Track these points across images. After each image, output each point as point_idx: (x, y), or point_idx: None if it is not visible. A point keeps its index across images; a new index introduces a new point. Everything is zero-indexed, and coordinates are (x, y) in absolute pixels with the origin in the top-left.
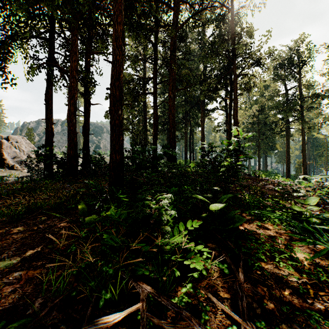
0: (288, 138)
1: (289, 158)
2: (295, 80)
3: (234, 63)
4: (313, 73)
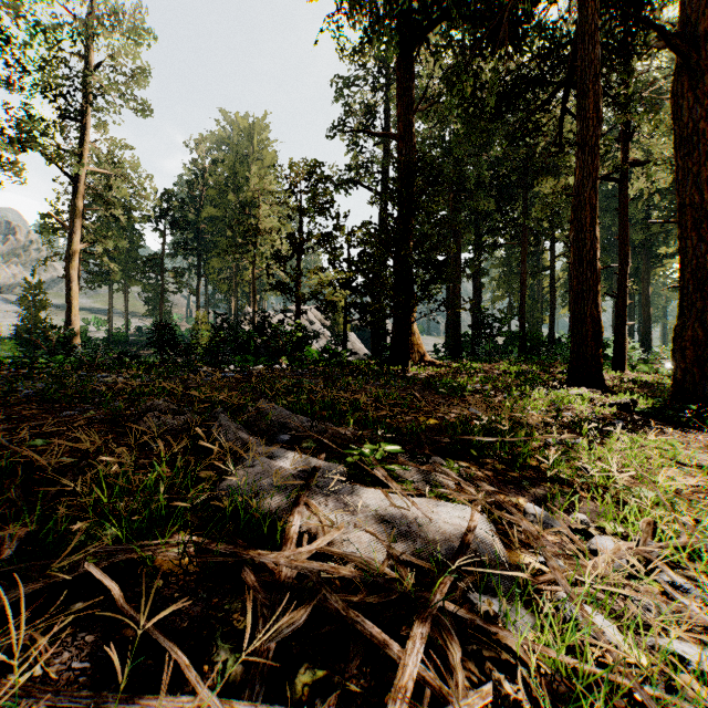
0: None
1: None
2: None
3: None
4: None
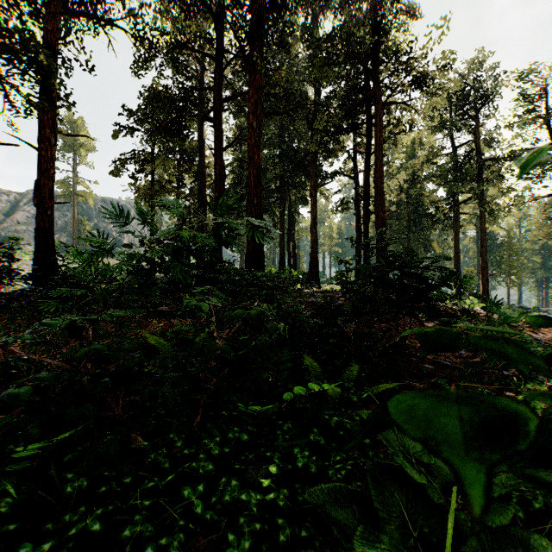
0: (457, 230)
1: (459, 264)
2: (469, 131)
3: (376, 80)
4: (497, 120)
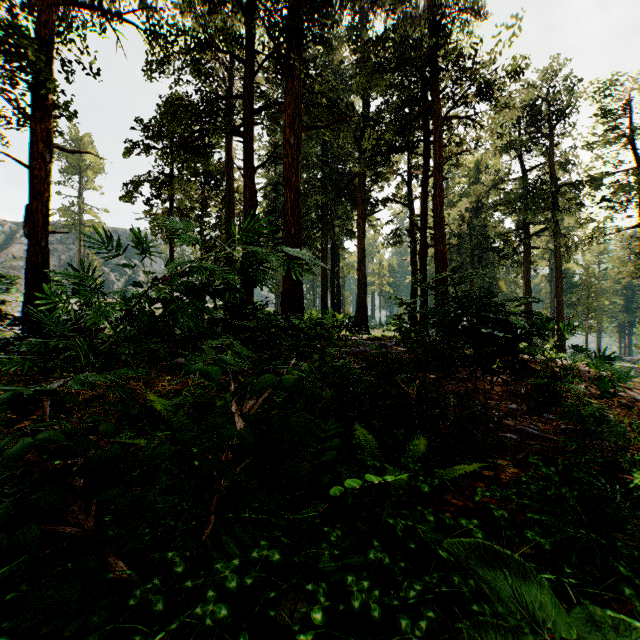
0: (528, 266)
1: (530, 307)
2: (542, 151)
3: (436, 89)
4: (574, 139)
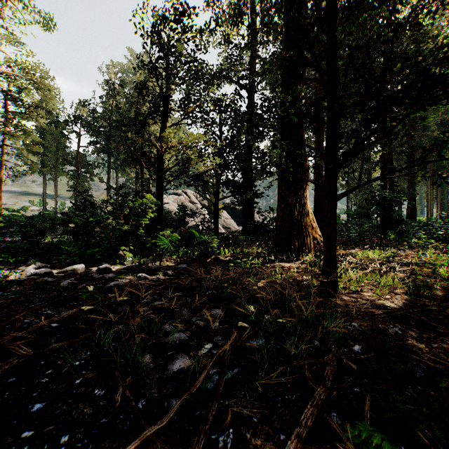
0: None
1: None
2: None
3: None
4: None
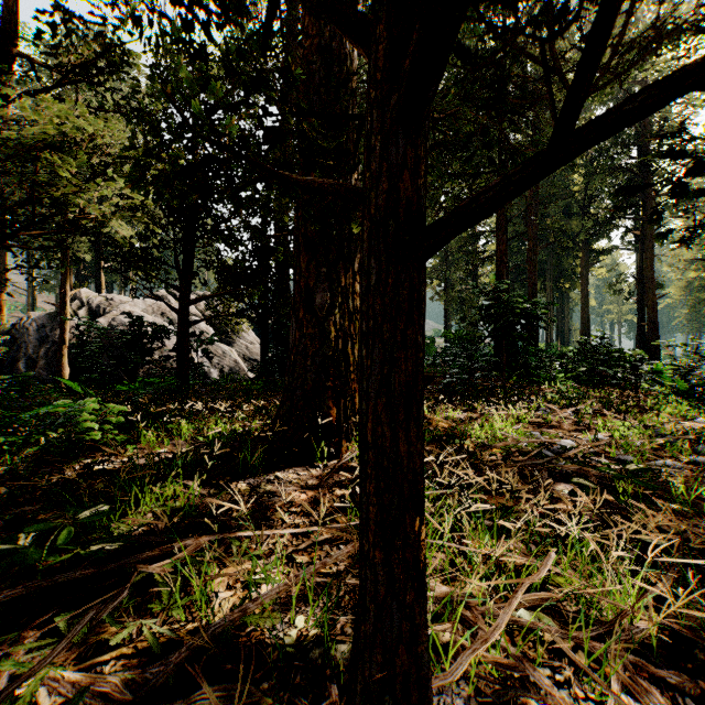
0: None
1: None
2: None
3: (647, 178)
4: None
